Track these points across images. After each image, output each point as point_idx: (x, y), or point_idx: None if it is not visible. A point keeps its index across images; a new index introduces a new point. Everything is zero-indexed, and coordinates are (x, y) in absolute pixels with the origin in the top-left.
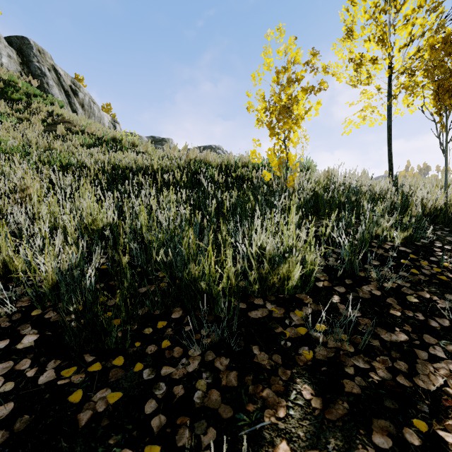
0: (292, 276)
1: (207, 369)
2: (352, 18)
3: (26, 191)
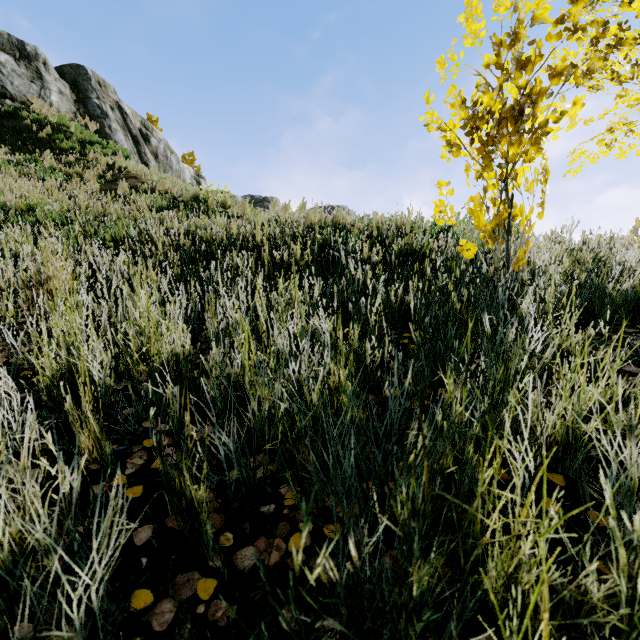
0: None
1: None
2: None
3: (46, 283)
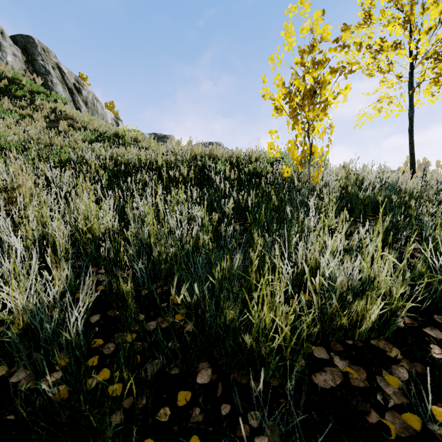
0: (368, 316)
1: None
2: (370, 1)
3: (17, 189)
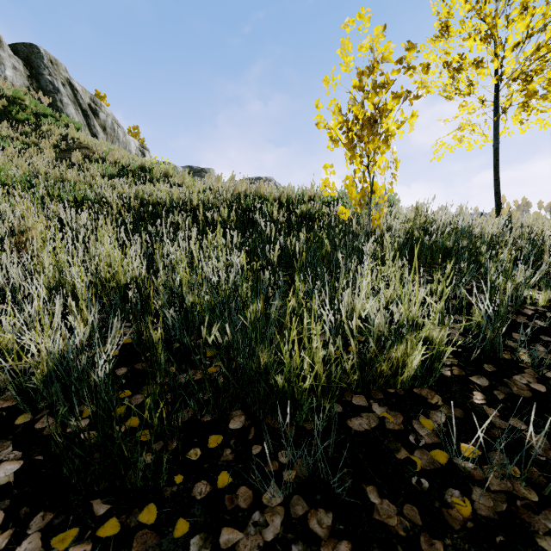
0: (409, 362)
1: (298, 534)
2: (447, 10)
3: (26, 233)
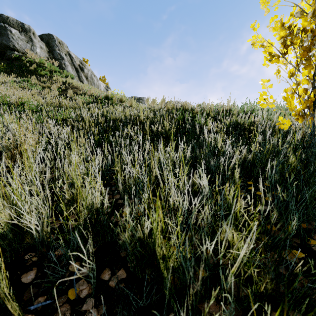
0: None
1: None
2: None
3: (19, 147)
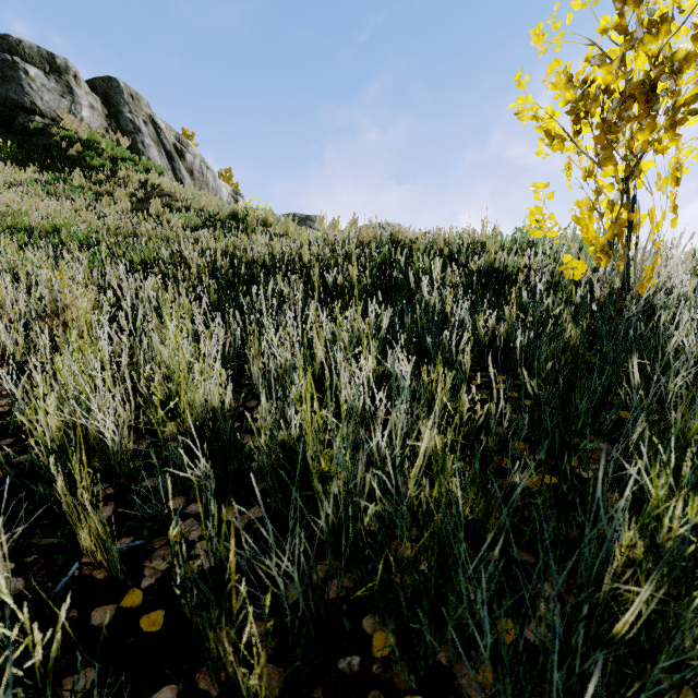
0: None
1: None
2: None
3: (62, 314)
